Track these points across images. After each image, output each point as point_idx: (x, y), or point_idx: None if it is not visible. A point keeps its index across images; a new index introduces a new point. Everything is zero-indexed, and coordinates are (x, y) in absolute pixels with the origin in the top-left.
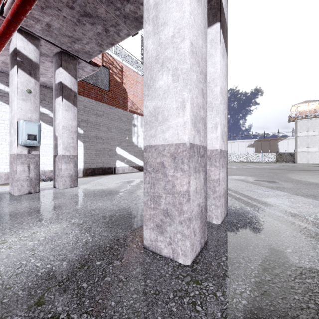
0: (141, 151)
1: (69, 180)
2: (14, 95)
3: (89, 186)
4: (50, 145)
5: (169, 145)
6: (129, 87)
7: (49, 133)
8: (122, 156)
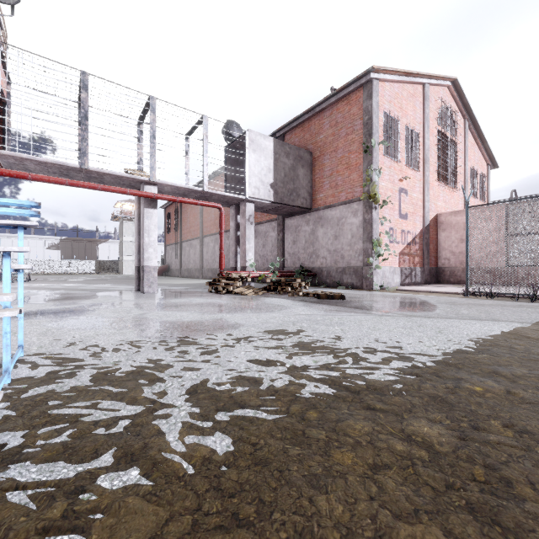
0: None
1: None
2: None
3: None
4: None
5: (153, 266)
6: None
7: None
8: None
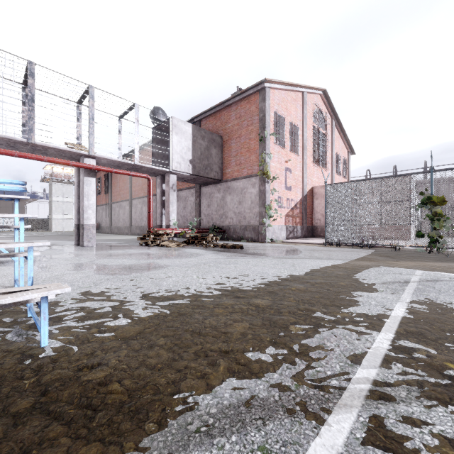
0: None
1: None
2: None
3: None
4: None
5: (92, 224)
6: None
7: None
8: None
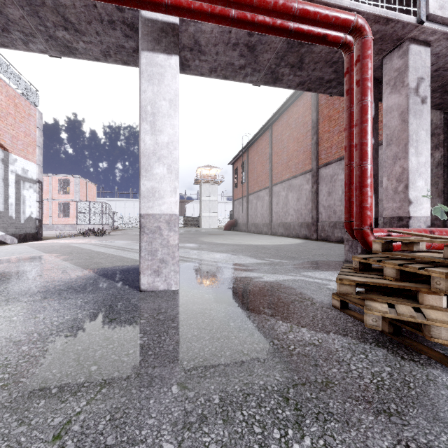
0: None
1: None
2: None
3: None
4: None
5: (165, 214)
6: None
7: None
8: None
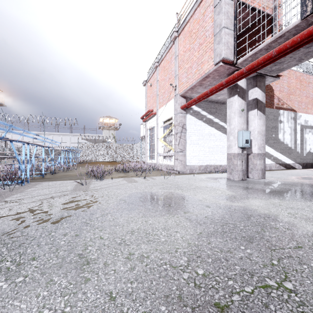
0: (287, 147)
1: (261, 172)
2: (234, 115)
3: (276, 179)
4: (219, 146)
5: None
6: (275, 84)
7: (218, 136)
8: (269, 153)
